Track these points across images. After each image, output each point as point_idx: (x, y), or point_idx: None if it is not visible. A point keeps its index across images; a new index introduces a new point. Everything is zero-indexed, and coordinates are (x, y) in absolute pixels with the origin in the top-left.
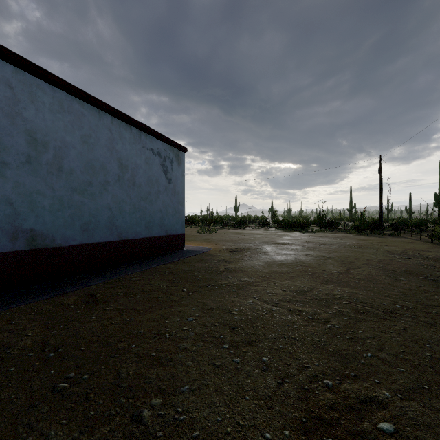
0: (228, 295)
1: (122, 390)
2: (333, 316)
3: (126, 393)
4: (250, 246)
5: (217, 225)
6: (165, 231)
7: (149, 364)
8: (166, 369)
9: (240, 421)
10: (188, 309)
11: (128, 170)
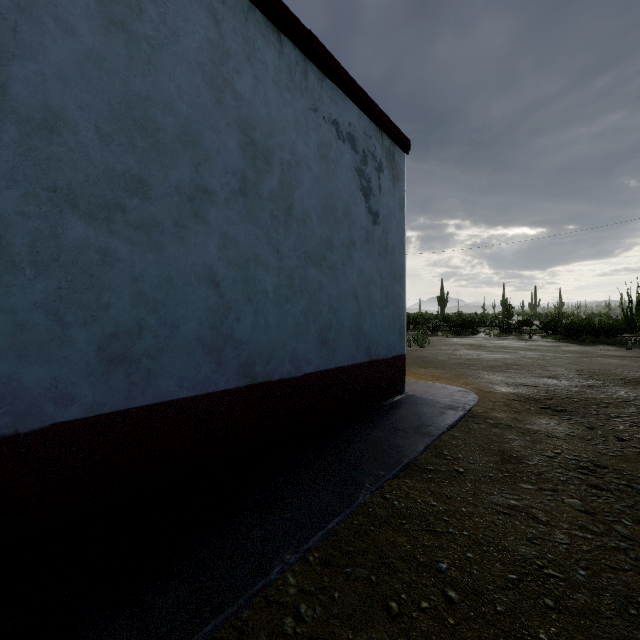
0: None
1: None
2: None
3: None
4: (578, 390)
5: (418, 328)
6: (365, 350)
7: None
8: None
9: None
10: None
11: (271, 167)
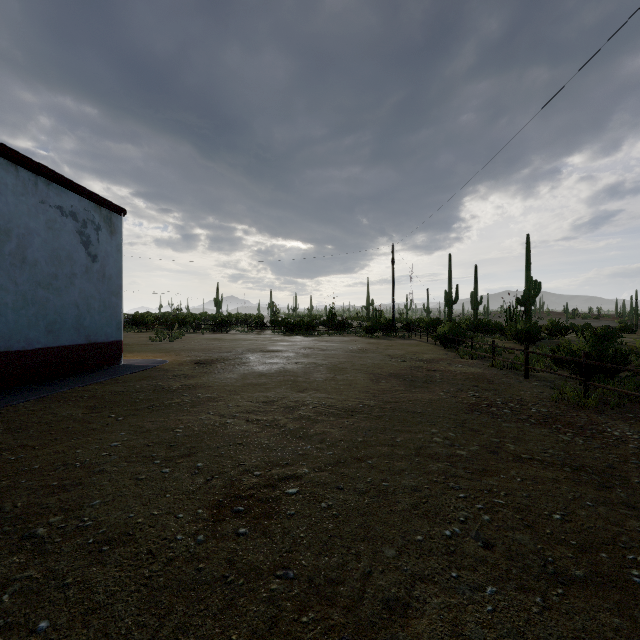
0: (176, 415)
1: (7, 521)
2: (293, 421)
3: (13, 521)
4: (228, 356)
5: (185, 327)
6: (85, 337)
7: (48, 493)
8: (71, 493)
9: (155, 512)
10: (114, 435)
11: (11, 238)
